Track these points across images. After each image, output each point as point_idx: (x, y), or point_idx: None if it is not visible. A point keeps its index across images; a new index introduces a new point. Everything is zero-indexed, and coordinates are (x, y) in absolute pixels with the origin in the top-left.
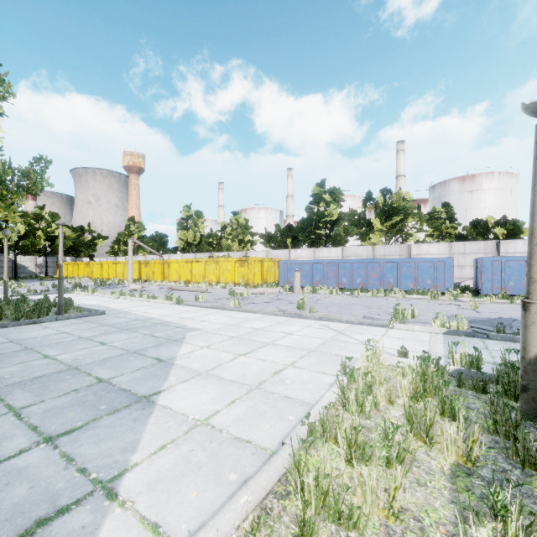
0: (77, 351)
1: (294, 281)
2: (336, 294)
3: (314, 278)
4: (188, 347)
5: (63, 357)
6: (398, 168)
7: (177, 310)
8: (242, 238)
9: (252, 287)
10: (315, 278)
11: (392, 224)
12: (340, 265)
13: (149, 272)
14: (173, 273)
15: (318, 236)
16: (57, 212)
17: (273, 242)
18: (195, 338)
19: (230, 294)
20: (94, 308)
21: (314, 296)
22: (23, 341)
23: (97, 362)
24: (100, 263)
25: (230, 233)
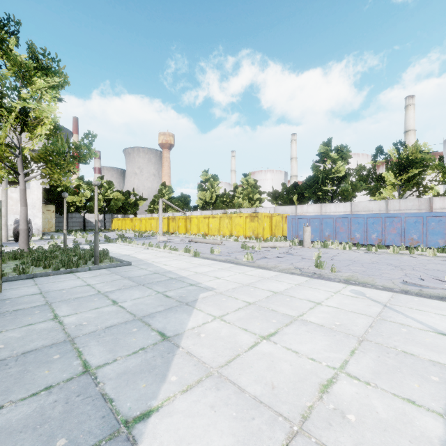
0: (87, 311)
1: (304, 236)
2: (349, 249)
3: (323, 232)
4: (198, 317)
5: (69, 320)
6: (407, 123)
7: (193, 263)
8: (252, 196)
9: (262, 240)
10: (325, 233)
11: (408, 177)
12: (352, 220)
13: (175, 226)
14: (193, 227)
15: (324, 192)
16: (112, 181)
17: (280, 199)
18: (208, 302)
19: (242, 247)
20: (125, 258)
21: (327, 252)
22: (50, 293)
23: (98, 331)
24: (140, 219)
25: (241, 192)
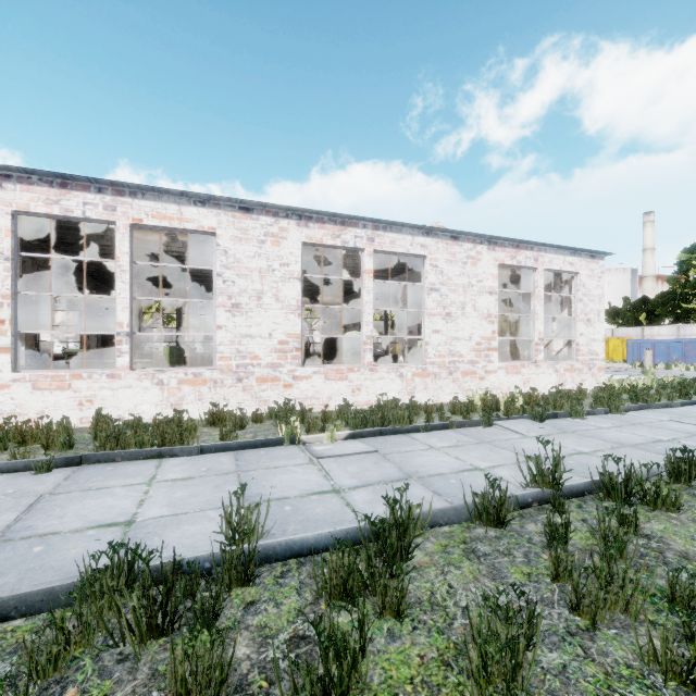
0: None
1: (644, 358)
2: (694, 370)
3: (670, 356)
4: None
5: None
6: None
7: None
8: None
9: None
10: (672, 357)
11: None
12: None
13: None
14: None
15: (685, 310)
16: None
17: (620, 318)
18: None
19: None
20: None
21: (663, 370)
22: None
23: None
24: None
25: None
